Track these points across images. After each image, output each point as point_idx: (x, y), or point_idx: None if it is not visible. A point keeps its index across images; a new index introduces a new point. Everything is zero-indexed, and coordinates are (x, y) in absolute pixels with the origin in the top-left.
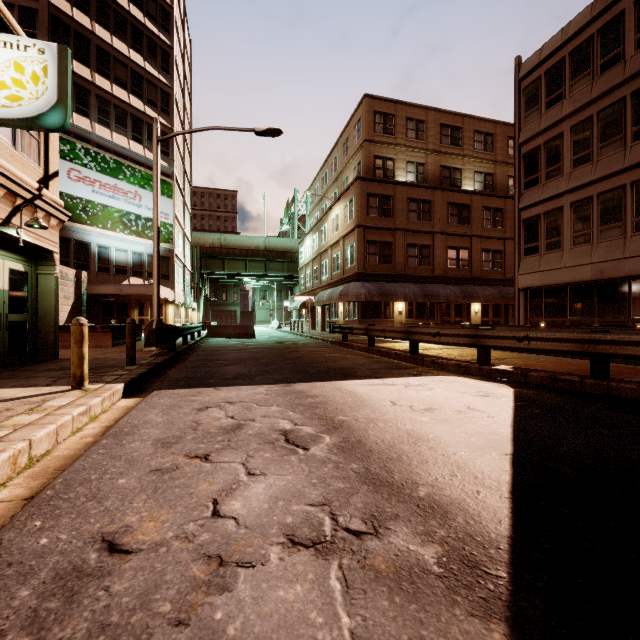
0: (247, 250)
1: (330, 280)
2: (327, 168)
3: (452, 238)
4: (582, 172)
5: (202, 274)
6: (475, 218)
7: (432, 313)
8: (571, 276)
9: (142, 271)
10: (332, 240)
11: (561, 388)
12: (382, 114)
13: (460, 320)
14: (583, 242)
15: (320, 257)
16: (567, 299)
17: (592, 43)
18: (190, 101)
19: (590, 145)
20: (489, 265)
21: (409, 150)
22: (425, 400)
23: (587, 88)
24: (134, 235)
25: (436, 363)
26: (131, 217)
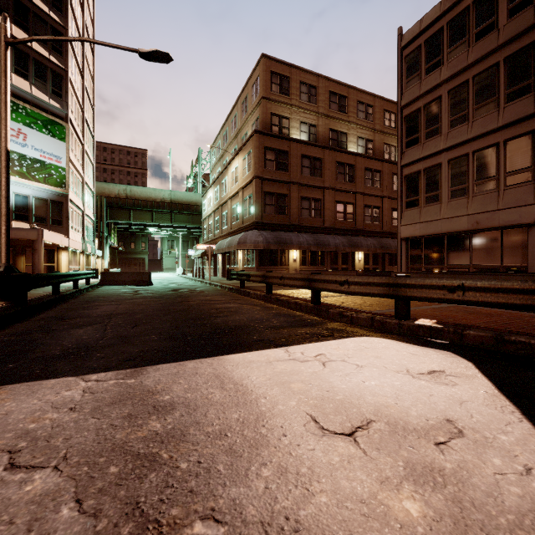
0: (153, 202)
1: (230, 229)
2: (228, 126)
3: (340, 194)
4: (459, 131)
5: (108, 223)
6: (359, 177)
7: (323, 261)
8: (449, 226)
9: (28, 215)
10: (232, 192)
11: (525, 357)
12: (278, 75)
13: (346, 267)
14: (460, 195)
15: (221, 208)
16: (445, 248)
17: (468, 14)
18: (92, 52)
19: (466, 107)
20: (370, 219)
21: (302, 111)
22: (369, 406)
23: (463, 55)
24: (17, 176)
25: (344, 316)
26: (13, 156)
